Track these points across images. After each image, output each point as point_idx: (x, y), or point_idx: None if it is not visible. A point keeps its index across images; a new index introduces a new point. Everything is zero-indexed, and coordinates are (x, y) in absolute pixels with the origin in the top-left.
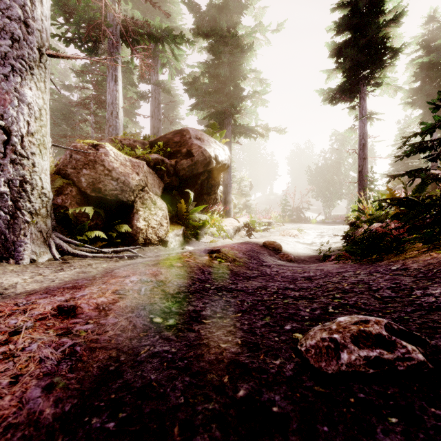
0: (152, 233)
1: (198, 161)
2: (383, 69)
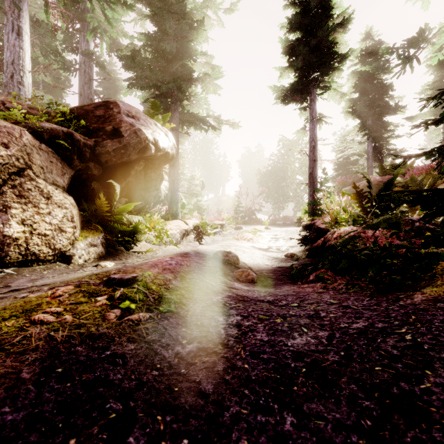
0: (41, 245)
1: (129, 144)
2: (331, 74)
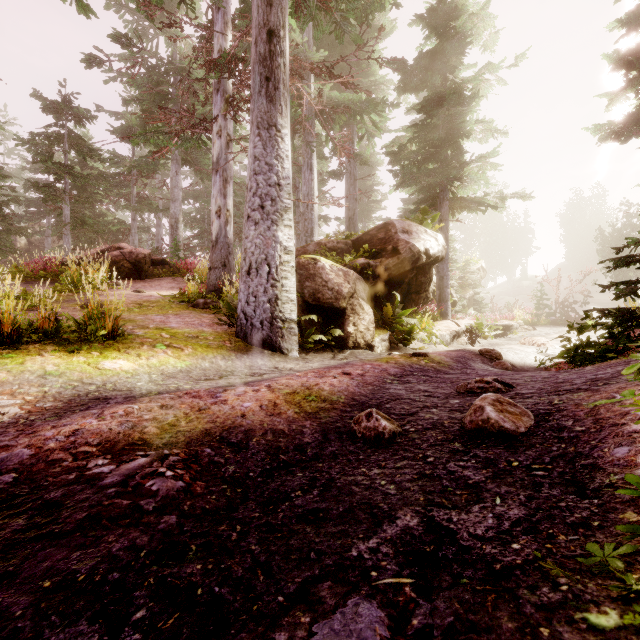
0: (360, 338)
1: (405, 259)
2: None
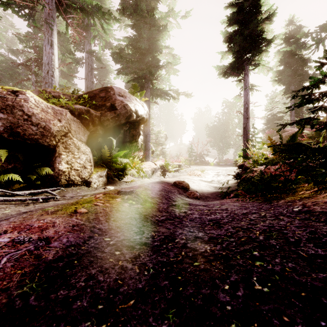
0: (75, 175)
1: (120, 114)
2: (260, 54)
